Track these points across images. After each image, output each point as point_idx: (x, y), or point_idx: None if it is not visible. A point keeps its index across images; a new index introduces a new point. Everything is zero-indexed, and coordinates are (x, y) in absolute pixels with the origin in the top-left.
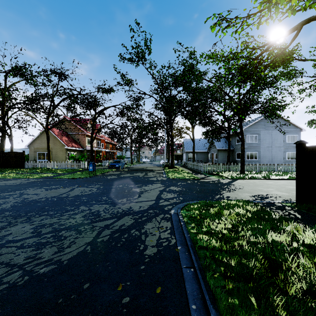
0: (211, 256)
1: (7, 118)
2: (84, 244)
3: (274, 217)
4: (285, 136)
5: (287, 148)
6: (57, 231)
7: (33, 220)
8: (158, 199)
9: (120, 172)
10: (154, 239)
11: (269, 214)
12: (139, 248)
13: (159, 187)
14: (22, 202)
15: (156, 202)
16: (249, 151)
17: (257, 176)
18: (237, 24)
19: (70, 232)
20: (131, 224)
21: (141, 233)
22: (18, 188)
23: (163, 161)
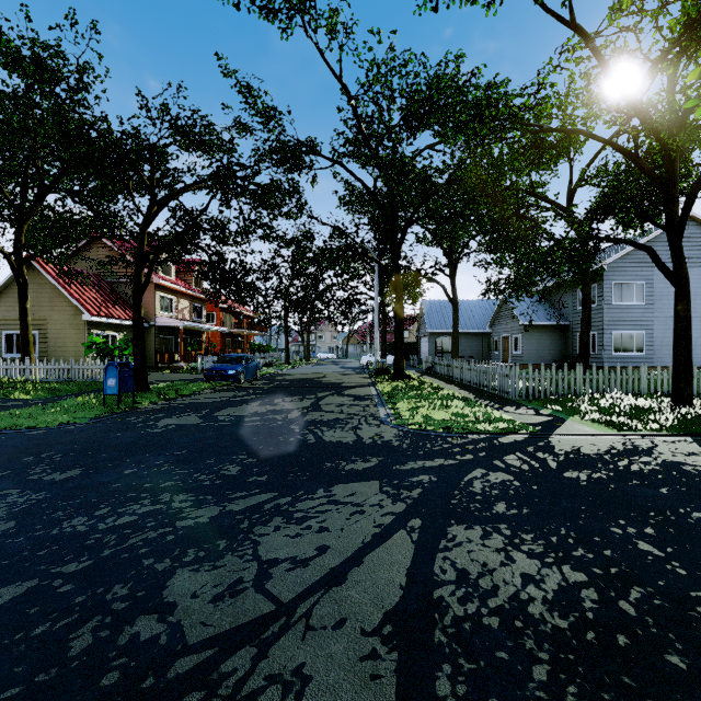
0: None
1: None
2: None
3: None
4: None
5: None
6: None
7: None
8: None
9: (233, 393)
10: None
11: None
12: None
13: (374, 535)
14: None
15: None
16: (620, 329)
17: None
18: None
19: None
20: None
21: None
22: None
23: (369, 358)
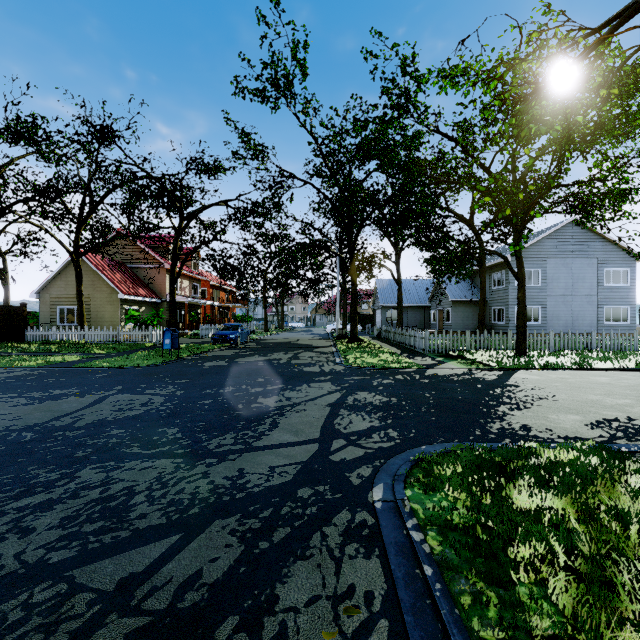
0: None
1: None
2: None
3: None
4: (601, 271)
5: (606, 298)
6: None
7: None
8: (328, 437)
9: (237, 350)
10: None
11: None
12: None
13: (327, 393)
14: None
15: (322, 448)
16: None
17: (560, 361)
18: None
19: None
20: (227, 573)
21: None
22: None
23: (333, 327)
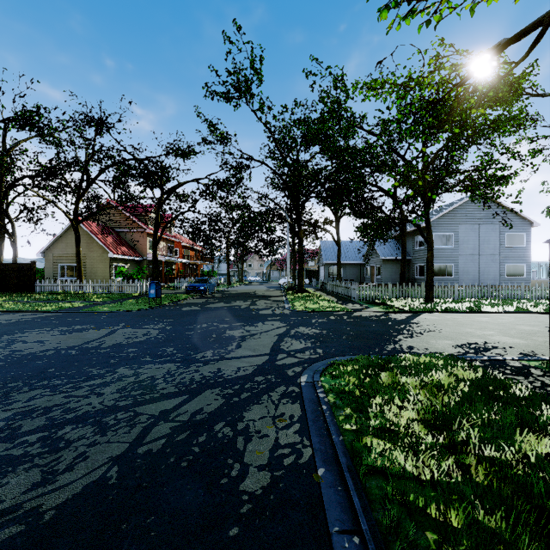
0: (398, 499)
1: (6, 203)
2: (106, 462)
3: (518, 393)
4: (502, 234)
5: (507, 256)
6: (55, 426)
7: (13, 400)
8: (275, 353)
9: (206, 299)
10: (265, 447)
11: (506, 387)
12: (229, 472)
13: (276, 328)
14: (6, 358)
15: (271, 358)
16: (438, 262)
17: (457, 306)
18: (430, 8)
19: (83, 429)
20: (217, 409)
21: (236, 433)
22: (10, 330)
23: (285, 281)
